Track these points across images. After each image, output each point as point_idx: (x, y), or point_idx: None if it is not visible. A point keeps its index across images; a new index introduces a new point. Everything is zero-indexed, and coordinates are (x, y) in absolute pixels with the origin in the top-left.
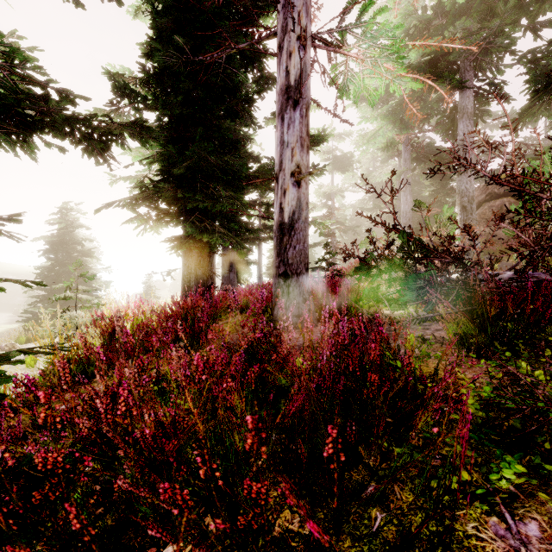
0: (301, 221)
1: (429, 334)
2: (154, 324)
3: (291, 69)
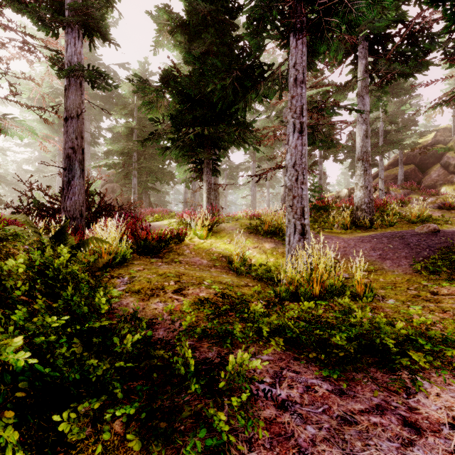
0: None
1: None
2: None
3: None
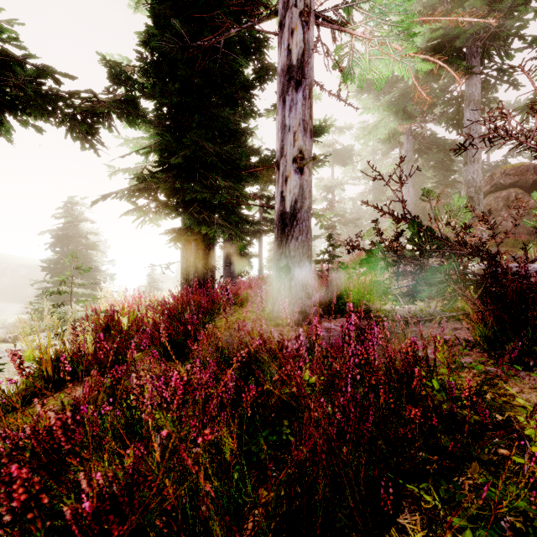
0: (304, 210)
1: (446, 333)
2: (150, 319)
3: (293, 47)
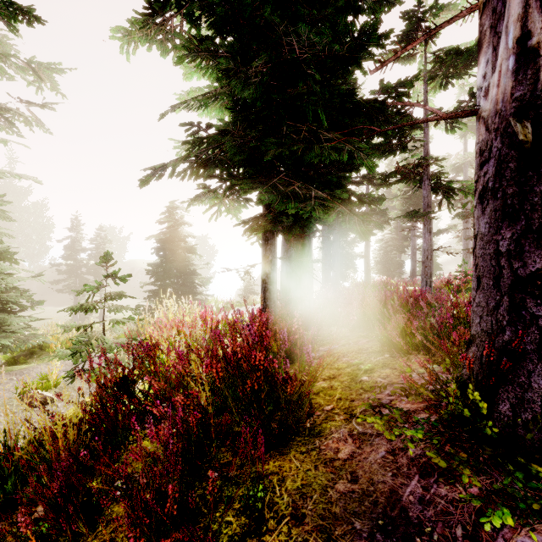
0: None
1: None
2: (194, 369)
3: None
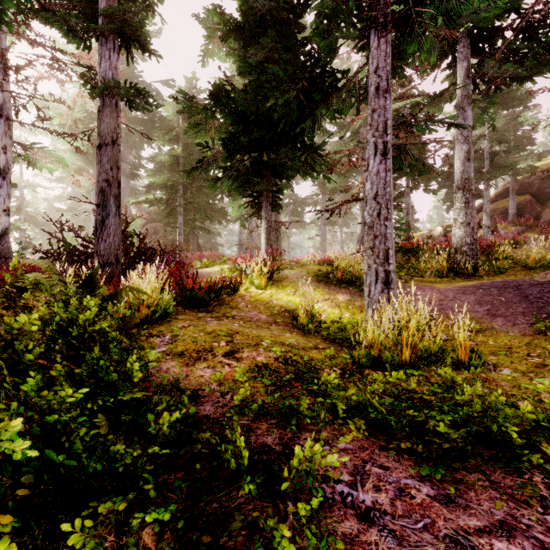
0: (6, 233)
1: None
2: None
3: None
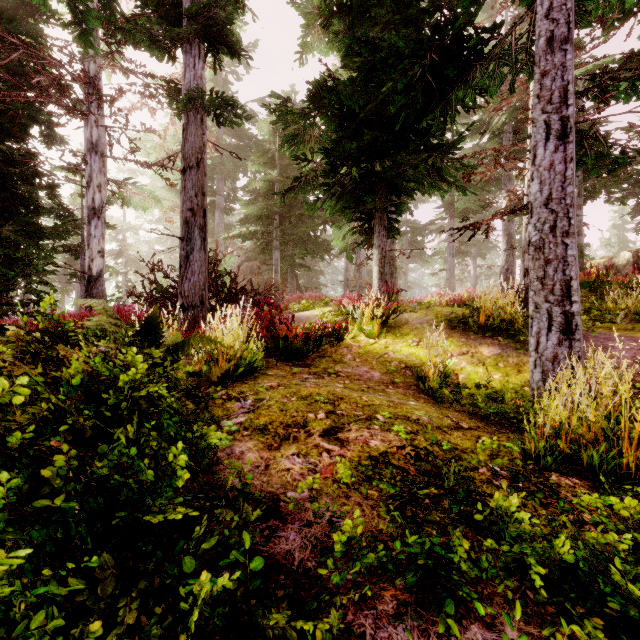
0: (101, 275)
1: None
2: None
3: (95, 199)
